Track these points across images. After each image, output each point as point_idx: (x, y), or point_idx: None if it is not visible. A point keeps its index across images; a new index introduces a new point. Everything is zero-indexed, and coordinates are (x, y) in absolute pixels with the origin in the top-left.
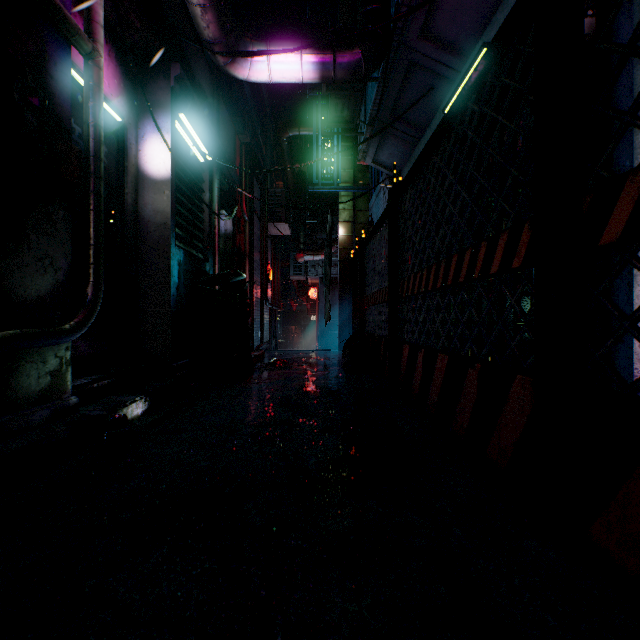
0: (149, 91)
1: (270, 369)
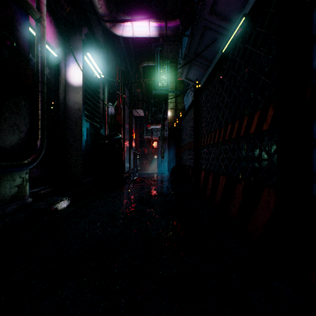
0: (71, 41)
1: (133, 183)
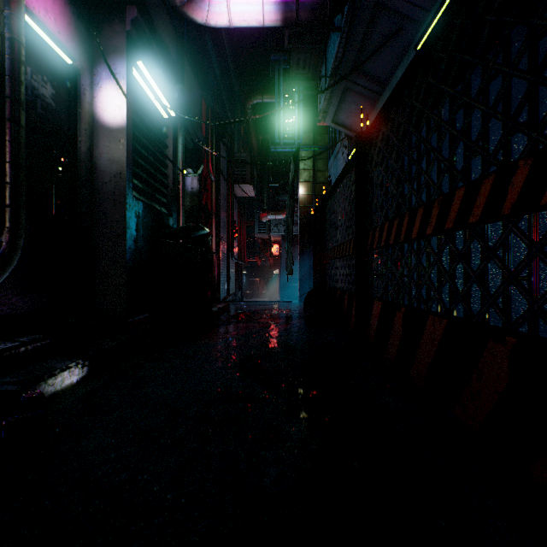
0: (104, 36)
1: (232, 322)
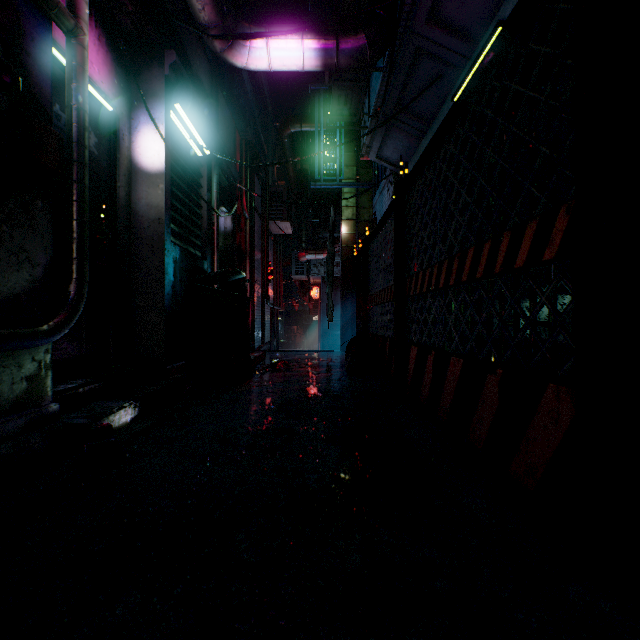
0: (143, 80)
1: (270, 371)
